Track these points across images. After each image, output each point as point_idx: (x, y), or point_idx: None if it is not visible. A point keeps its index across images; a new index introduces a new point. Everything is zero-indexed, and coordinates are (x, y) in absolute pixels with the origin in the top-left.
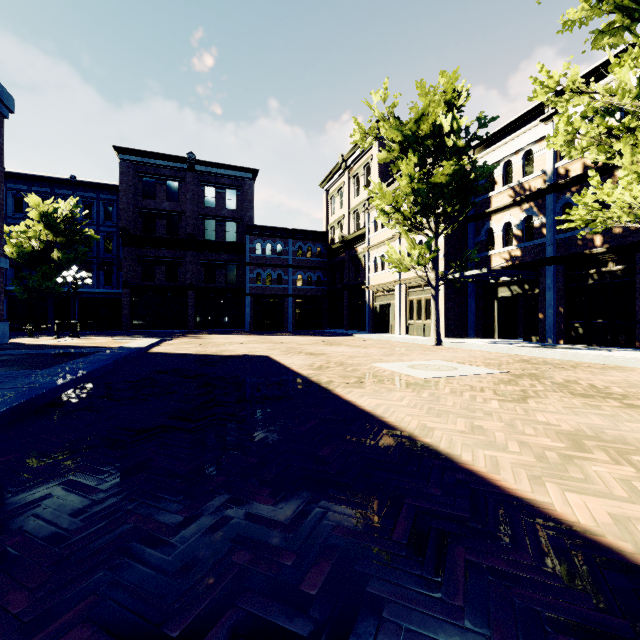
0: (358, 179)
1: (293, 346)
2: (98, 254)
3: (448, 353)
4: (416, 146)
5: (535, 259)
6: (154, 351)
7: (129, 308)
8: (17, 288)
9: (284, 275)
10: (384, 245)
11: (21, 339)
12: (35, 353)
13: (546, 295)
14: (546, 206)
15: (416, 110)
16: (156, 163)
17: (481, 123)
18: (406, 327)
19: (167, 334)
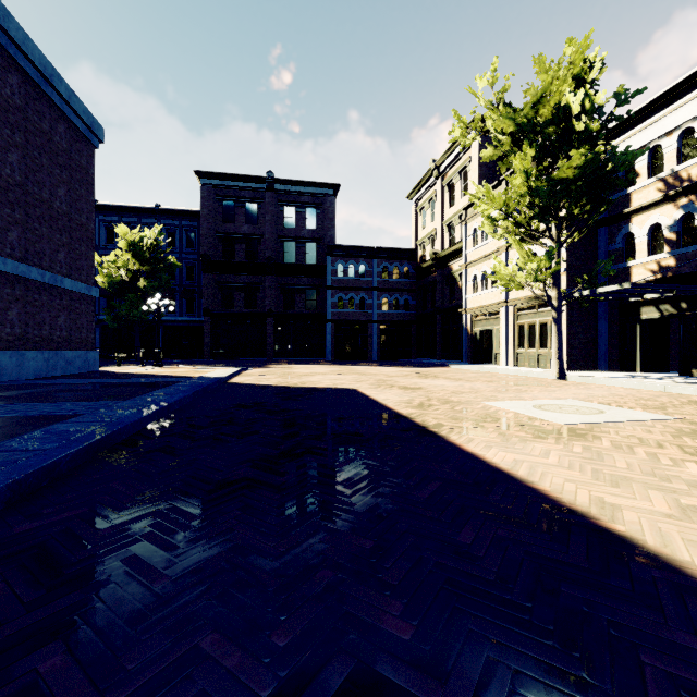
0: (453, 186)
1: (382, 378)
2: (181, 282)
3: (579, 390)
4: (533, 136)
5: None
6: (234, 382)
7: (209, 336)
8: (108, 317)
9: (368, 299)
10: (486, 260)
11: (110, 367)
12: (120, 382)
13: None
14: None
15: (534, 91)
16: (235, 185)
17: (620, 99)
18: (514, 357)
19: (246, 363)
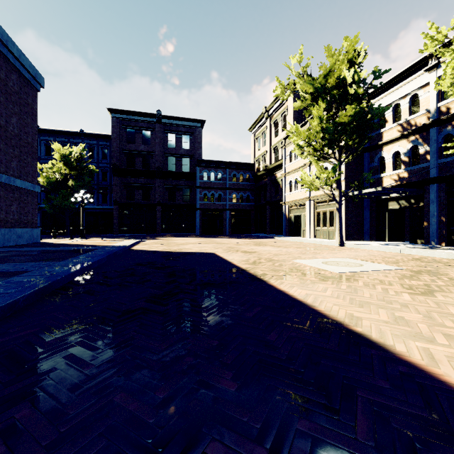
0: (277, 124)
1: (231, 246)
2: (98, 182)
3: (351, 252)
4: (324, 95)
5: (420, 179)
6: (134, 249)
7: (118, 219)
8: (47, 206)
9: (223, 195)
10: (297, 171)
11: (48, 240)
12: (56, 249)
13: (430, 207)
14: (430, 137)
15: (325, 68)
16: (135, 119)
17: (376, 75)
18: (314, 232)
19: (143, 237)
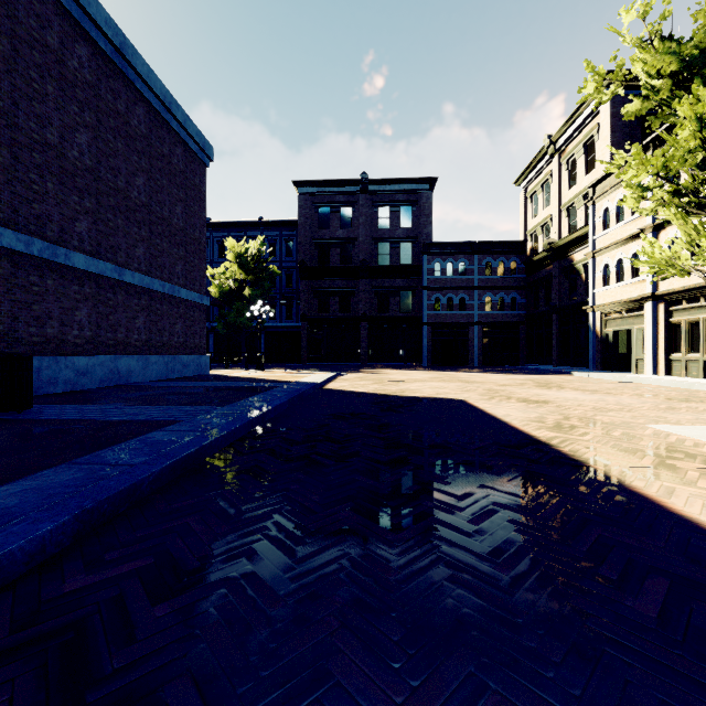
0: (574, 162)
1: (492, 387)
2: (280, 289)
3: None
4: None
5: None
6: (329, 388)
7: (306, 341)
8: (219, 324)
9: (468, 299)
10: (622, 246)
11: (219, 371)
12: (224, 386)
13: None
14: None
15: None
16: (330, 191)
17: None
18: (665, 363)
19: (341, 368)
